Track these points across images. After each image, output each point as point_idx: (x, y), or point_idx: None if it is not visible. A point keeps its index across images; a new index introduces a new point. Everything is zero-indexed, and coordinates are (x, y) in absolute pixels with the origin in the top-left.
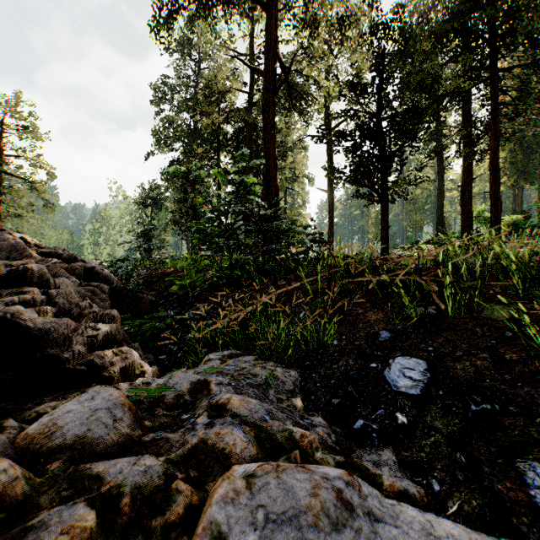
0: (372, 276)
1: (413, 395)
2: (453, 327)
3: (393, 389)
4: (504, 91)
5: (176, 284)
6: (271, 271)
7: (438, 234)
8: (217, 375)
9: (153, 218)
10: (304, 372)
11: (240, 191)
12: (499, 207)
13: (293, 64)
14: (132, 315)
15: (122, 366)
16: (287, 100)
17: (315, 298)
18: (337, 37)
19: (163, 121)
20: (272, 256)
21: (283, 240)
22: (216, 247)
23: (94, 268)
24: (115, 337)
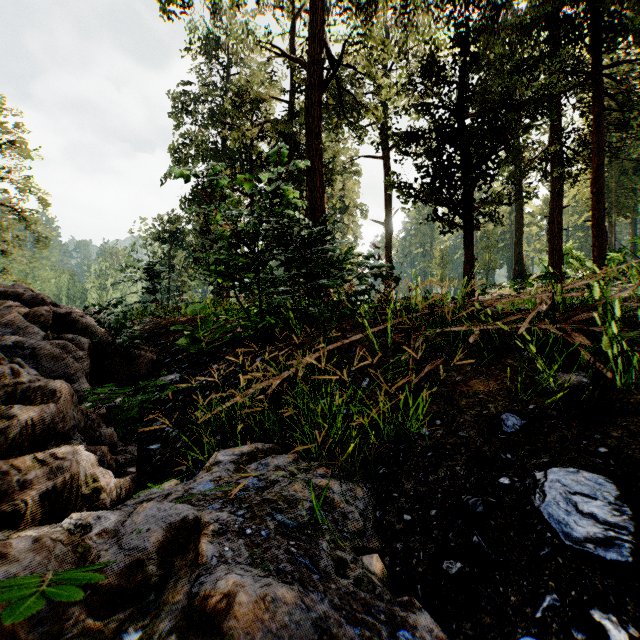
0: (471, 324)
1: (616, 562)
2: (632, 410)
3: (565, 542)
4: (609, 94)
5: (184, 337)
6: (318, 317)
7: (516, 276)
8: (222, 504)
9: (172, 256)
10: (377, 488)
11: (273, 205)
12: (603, 239)
13: (342, 69)
14: (123, 381)
15: (48, 487)
16: (335, 111)
17: (385, 357)
18: (401, 22)
19: (183, 136)
20: (320, 297)
21: (334, 274)
22: (240, 285)
23: (71, 315)
24: (52, 428)
